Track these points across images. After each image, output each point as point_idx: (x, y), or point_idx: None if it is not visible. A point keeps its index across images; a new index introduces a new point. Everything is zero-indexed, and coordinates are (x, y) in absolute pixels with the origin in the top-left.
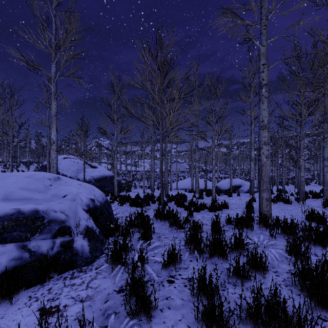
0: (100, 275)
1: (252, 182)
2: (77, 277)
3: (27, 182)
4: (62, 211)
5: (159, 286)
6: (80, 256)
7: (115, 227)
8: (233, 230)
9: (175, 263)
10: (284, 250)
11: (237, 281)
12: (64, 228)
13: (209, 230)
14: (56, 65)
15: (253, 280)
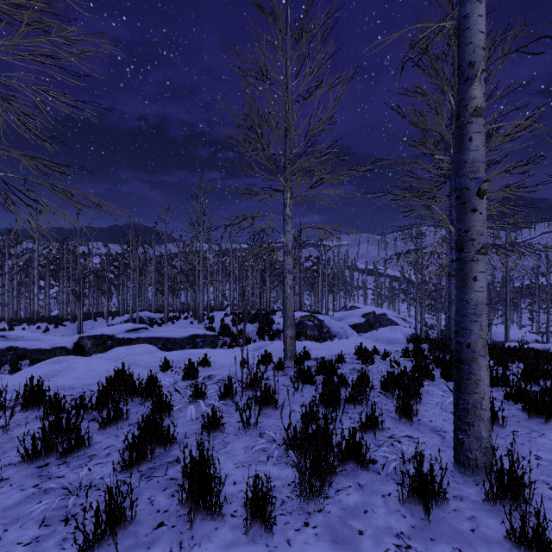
0: None
1: None
2: None
3: None
4: None
5: None
6: None
7: None
8: None
9: None
10: None
11: None
12: None
13: None
14: None
15: None
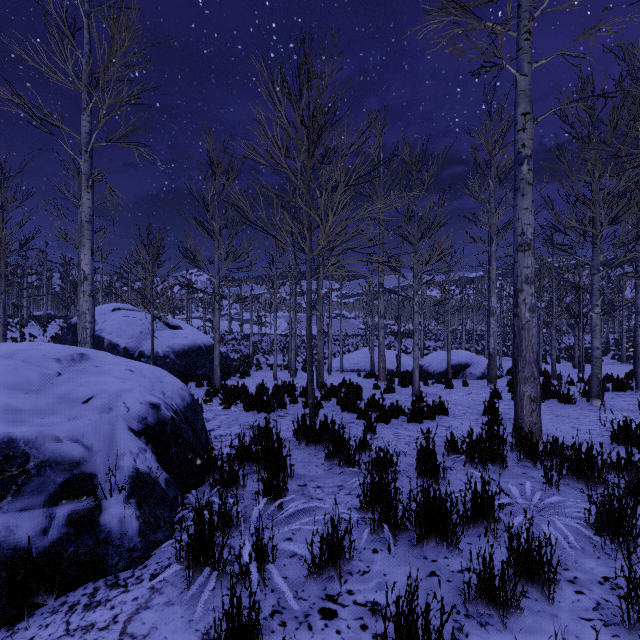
0: (160, 596)
1: (493, 358)
2: (103, 603)
3: (1, 369)
4: (77, 439)
5: (299, 630)
6: (116, 545)
7: (205, 464)
8: (463, 468)
9: (338, 560)
10: (580, 518)
11: (488, 611)
12: (78, 479)
13: (411, 468)
14: (90, 117)
15: (526, 607)
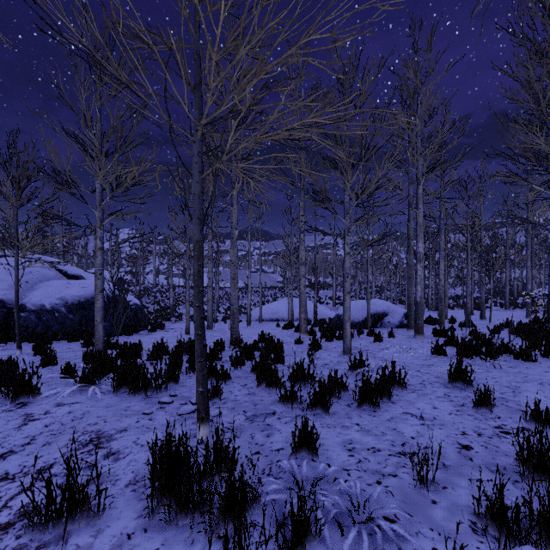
0: None
1: (421, 307)
2: None
3: None
4: None
5: None
6: None
7: None
8: None
9: None
10: None
11: None
12: None
13: None
14: None
15: None
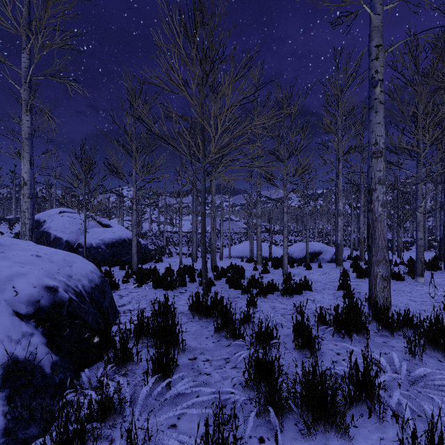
0: None
1: (340, 247)
2: None
3: None
4: None
5: None
6: None
7: (103, 341)
8: (332, 338)
9: None
10: None
11: None
12: None
13: (288, 339)
14: (29, 55)
15: None
